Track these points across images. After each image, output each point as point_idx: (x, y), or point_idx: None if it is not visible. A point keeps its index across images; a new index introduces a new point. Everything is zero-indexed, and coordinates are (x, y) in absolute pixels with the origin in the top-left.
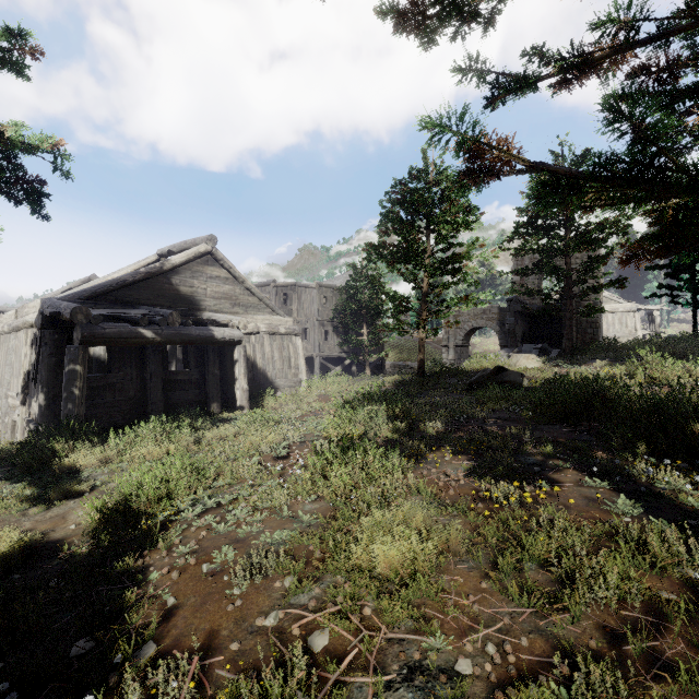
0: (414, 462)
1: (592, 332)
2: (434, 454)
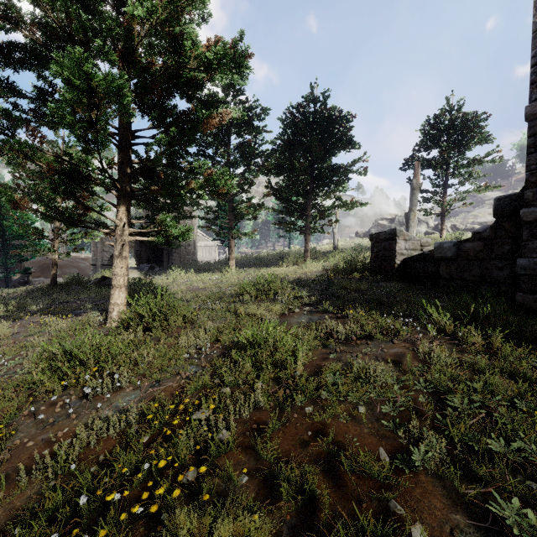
0: (14, 321)
1: (188, 257)
2: (28, 316)
